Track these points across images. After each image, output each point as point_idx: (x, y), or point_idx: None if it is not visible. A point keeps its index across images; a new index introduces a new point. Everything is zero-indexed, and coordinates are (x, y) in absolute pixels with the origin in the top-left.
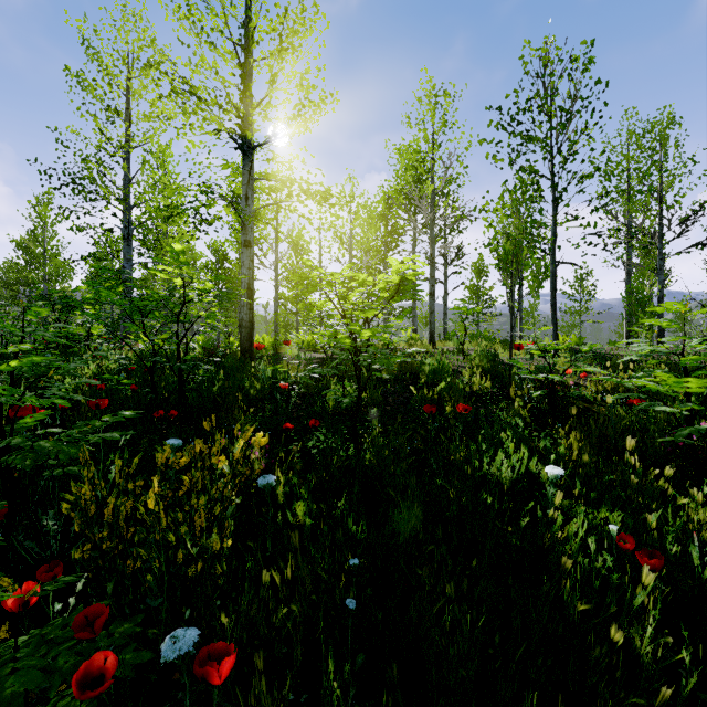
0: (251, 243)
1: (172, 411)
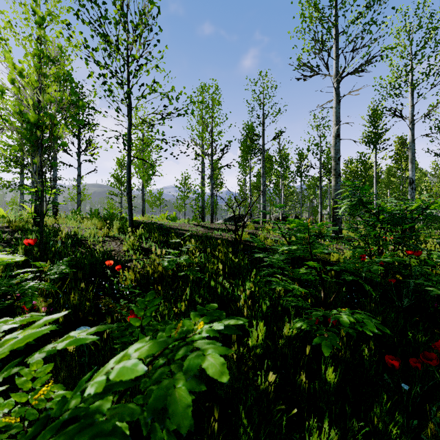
0: None
1: None
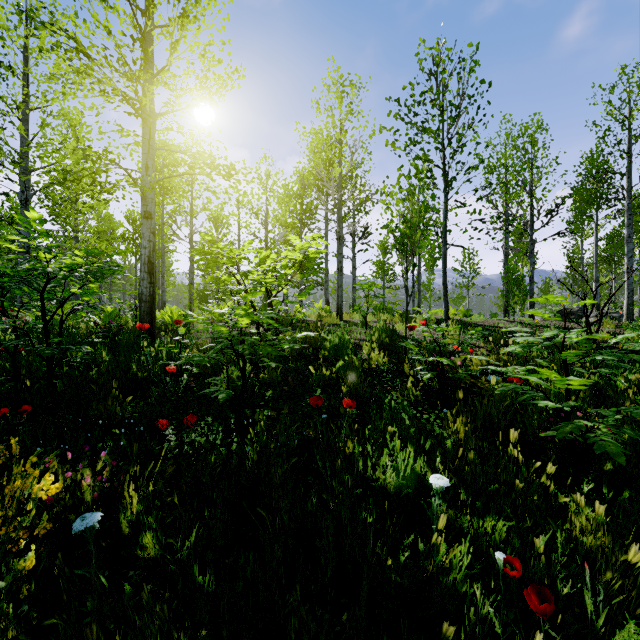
0: (152, 214)
1: (25, 406)
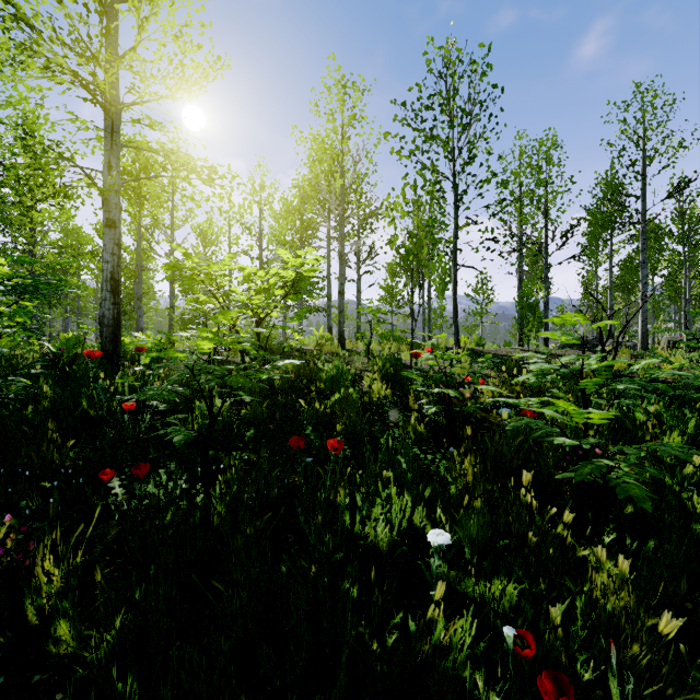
0: (116, 223)
1: None
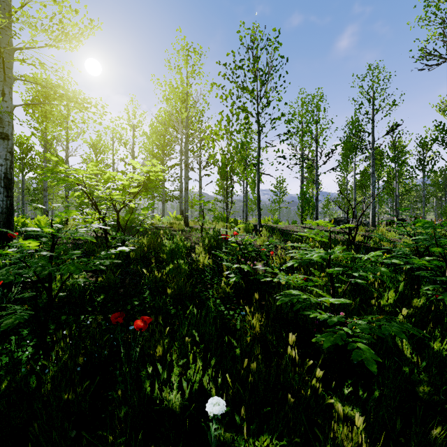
0: (8, 136)
1: None
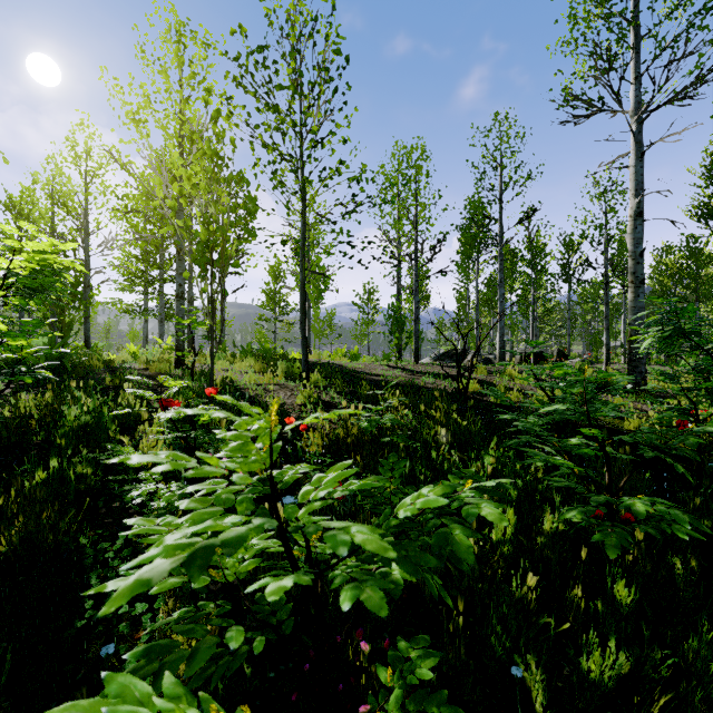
0: None
1: None
